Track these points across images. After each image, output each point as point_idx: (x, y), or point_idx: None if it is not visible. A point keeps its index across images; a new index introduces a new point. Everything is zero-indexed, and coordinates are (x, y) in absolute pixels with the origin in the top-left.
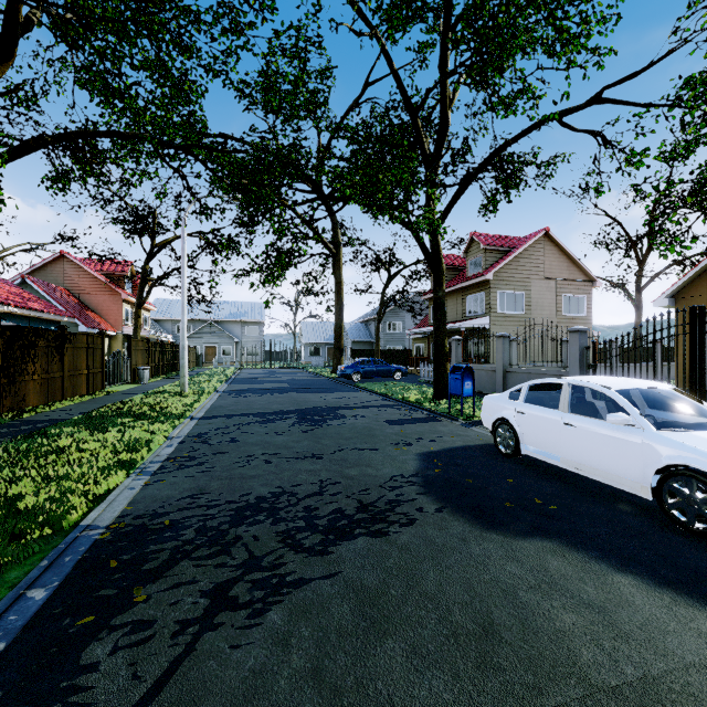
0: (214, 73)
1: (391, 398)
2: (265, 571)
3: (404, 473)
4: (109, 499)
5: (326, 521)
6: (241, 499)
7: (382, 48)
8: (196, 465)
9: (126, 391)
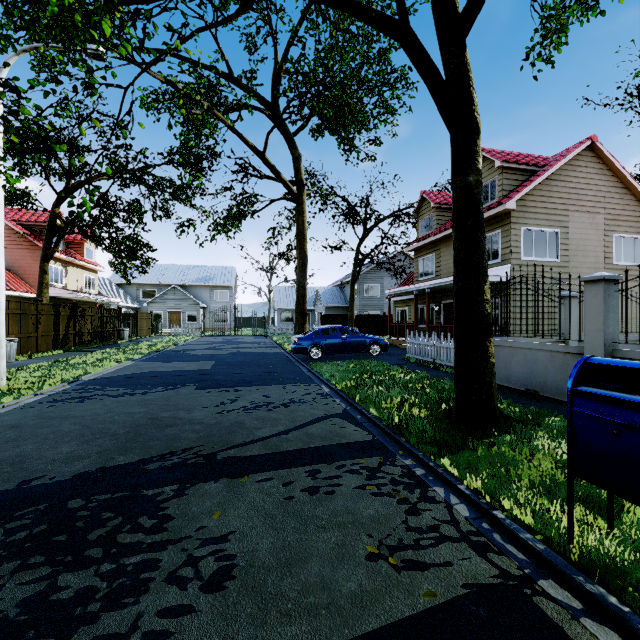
0: None
1: (359, 409)
2: None
3: None
4: None
5: None
6: None
7: None
8: None
9: None
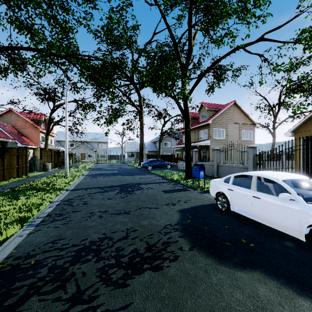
0: (80, 22)
1: (165, 178)
2: (84, 304)
3: (172, 223)
4: (4, 245)
5: (127, 259)
6: (81, 243)
7: (161, 12)
8: (61, 219)
9: (38, 175)
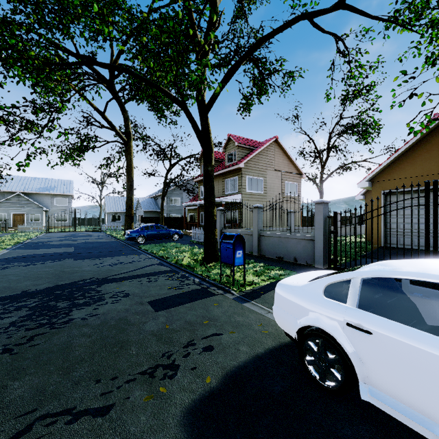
0: None
1: (166, 261)
2: None
3: None
4: None
5: None
6: None
7: None
8: None
9: None
